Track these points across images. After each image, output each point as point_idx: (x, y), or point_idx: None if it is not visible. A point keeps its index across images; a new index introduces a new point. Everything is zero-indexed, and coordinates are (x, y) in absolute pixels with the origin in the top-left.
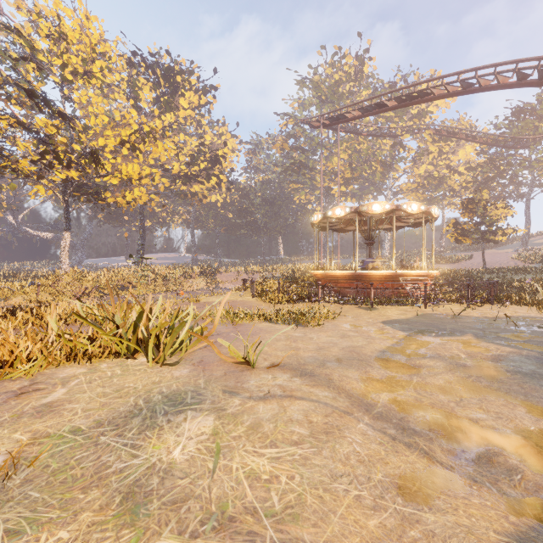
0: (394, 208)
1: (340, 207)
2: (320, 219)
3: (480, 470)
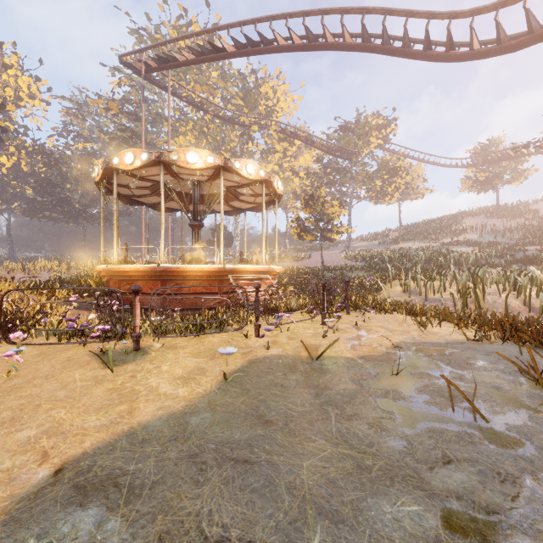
0: (222, 164)
1: (133, 151)
2: (101, 172)
3: None
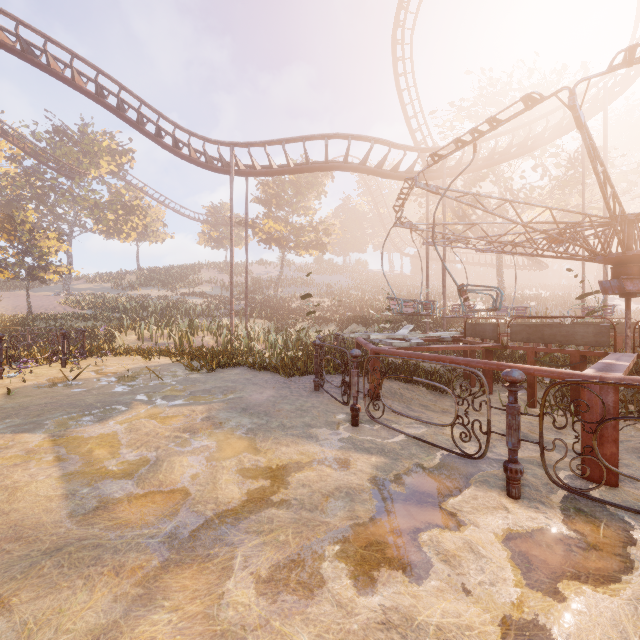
0: None
1: None
2: None
3: (479, 578)
